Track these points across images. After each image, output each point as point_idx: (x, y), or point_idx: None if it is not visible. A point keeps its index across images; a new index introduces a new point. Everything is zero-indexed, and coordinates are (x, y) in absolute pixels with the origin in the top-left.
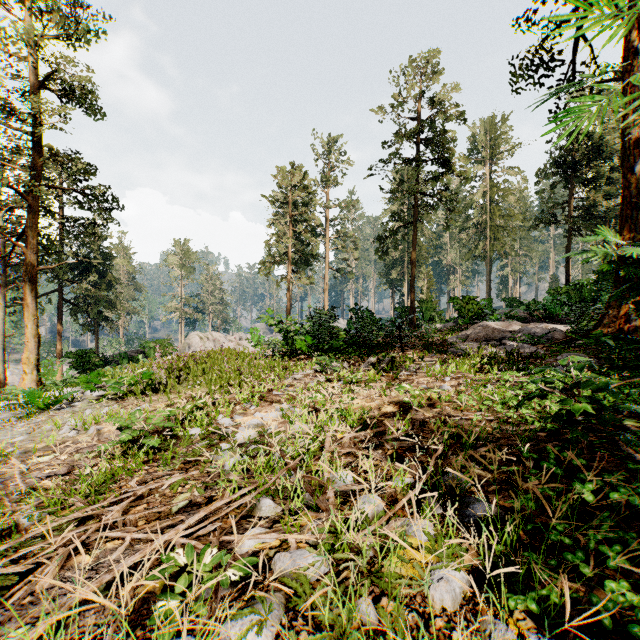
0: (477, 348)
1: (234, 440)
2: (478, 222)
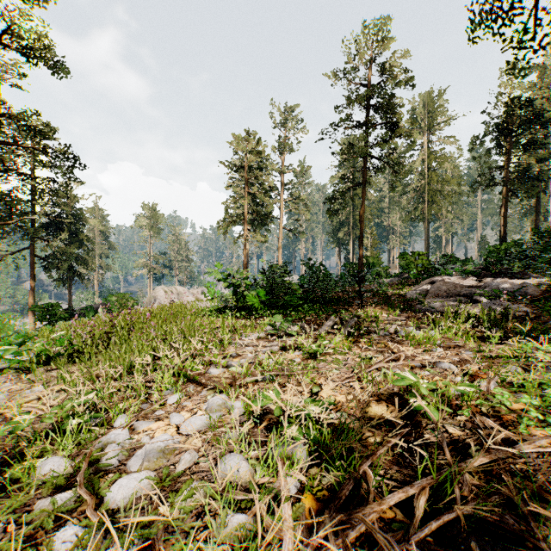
0: (455, 306)
1: (103, 502)
2: (417, 187)
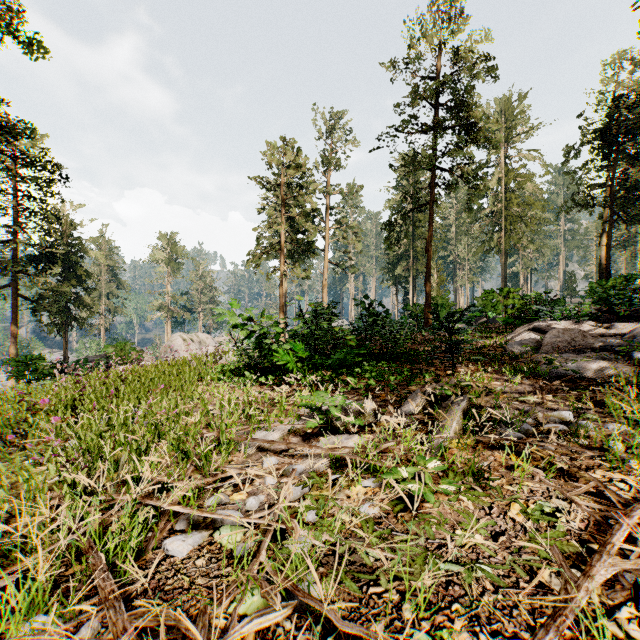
0: (632, 372)
1: None
2: (492, 212)
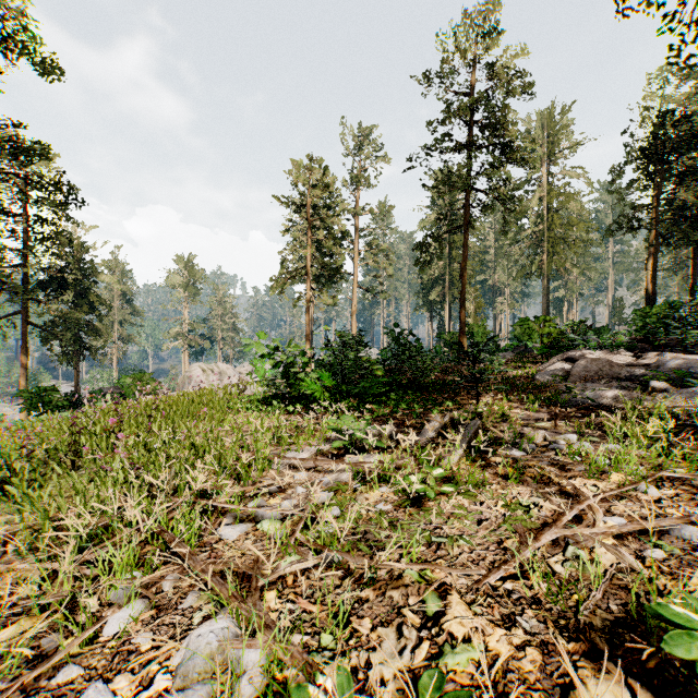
0: (636, 399)
1: None
2: (533, 233)
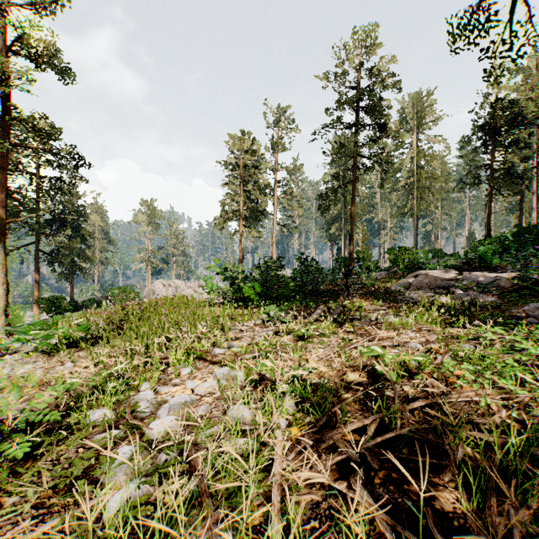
0: (430, 297)
1: (145, 434)
2: (406, 184)
